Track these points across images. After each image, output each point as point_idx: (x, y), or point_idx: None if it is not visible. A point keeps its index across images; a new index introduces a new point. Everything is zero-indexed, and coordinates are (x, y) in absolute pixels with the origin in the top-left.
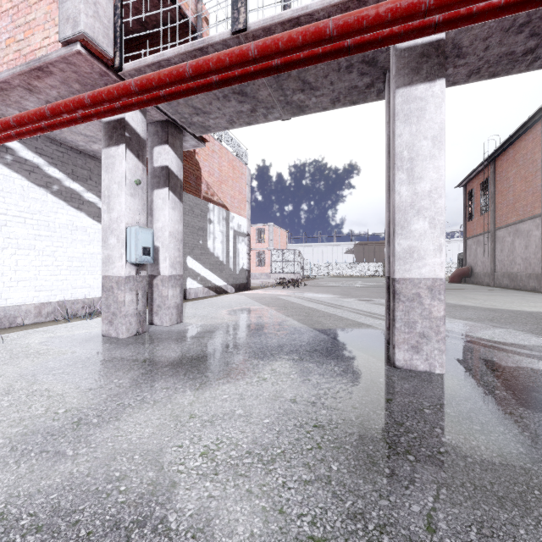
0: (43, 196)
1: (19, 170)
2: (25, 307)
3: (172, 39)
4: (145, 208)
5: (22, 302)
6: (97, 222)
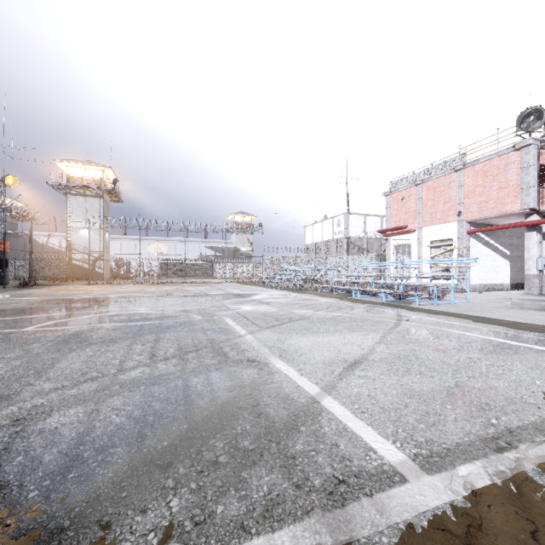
0: (480, 246)
1: (475, 238)
2: (477, 285)
3: (540, 169)
4: (541, 250)
5: (475, 283)
6: (493, 252)
